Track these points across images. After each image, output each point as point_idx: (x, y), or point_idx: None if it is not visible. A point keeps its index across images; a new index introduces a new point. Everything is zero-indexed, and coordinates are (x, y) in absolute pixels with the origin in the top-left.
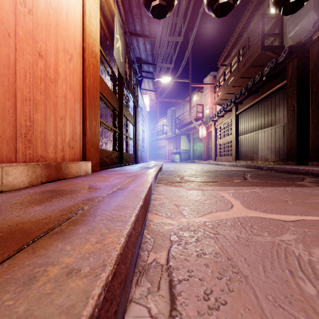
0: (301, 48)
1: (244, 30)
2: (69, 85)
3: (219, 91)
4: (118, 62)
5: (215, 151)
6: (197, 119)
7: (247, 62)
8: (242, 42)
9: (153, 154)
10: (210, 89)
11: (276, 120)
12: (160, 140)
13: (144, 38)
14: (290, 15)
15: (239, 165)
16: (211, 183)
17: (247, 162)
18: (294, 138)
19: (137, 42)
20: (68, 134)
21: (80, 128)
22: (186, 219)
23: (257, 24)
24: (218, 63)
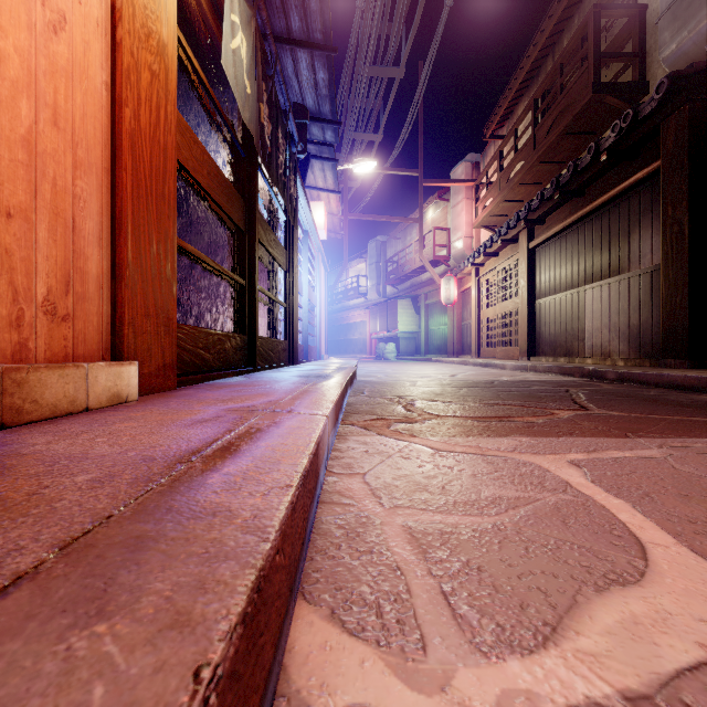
0: (700, 79)
1: (548, 52)
2: (50, 110)
3: (487, 197)
4: (239, 90)
5: (477, 334)
6: (435, 263)
7: (558, 124)
8: (544, 78)
9: (335, 341)
10: (466, 193)
11: (631, 260)
12: (352, 311)
13: (311, 50)
14: (667, 4)
15: (542, 367)
16: (498, 422)
17: (559, 360)
18: (683, 302)
19: (295, 62)
20: (45, 273)
21: (101, 257)
22: (488, 676)
23: (583, 31)
24: (485, 132)
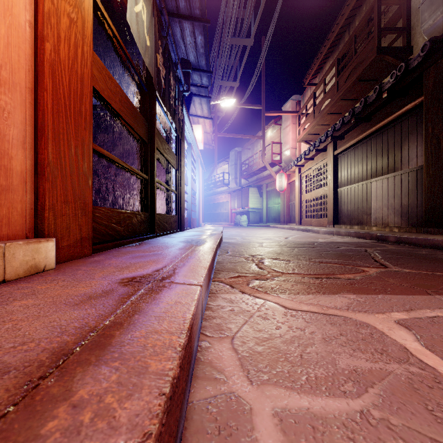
0: None
1: (346, 29)
2: None
3: (306, 122)
4: (141, 42)
5: (300, 210)
6: (272, 164)
7: (353, 74)
8: (344, 45)
9: (209, 214)
10: (292, 120)
11: (403, 162)
12: (219, 195)
13: (192, 21)
14: None
15: (344, 232)
16: (327, 279)
17: (353, 227)
18: (440, 190)
19: (182, 30)
20: None
21: (25, 157)
22: None
23: (370, 14)
24: (305, 81)
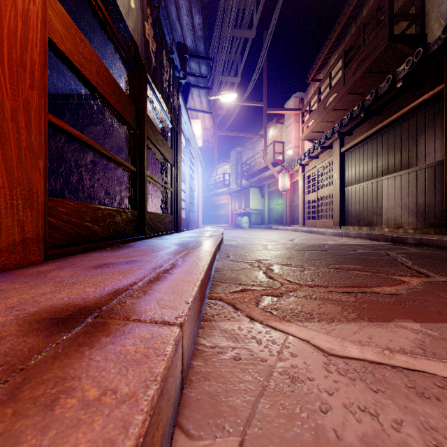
0: None
1: (352, 21)
2: None
3: (310, 120)
4: None
5: (303, 211)
6: (274, 164)
7: (362, 66)
8: (352, 35)
9: (209, 216)
10: (295, 118)
11: (418, 158)
12: (220, 196)
13: None
14: None
15: (354, 234)
16: (363, 295)
17: (362, 228)
18: None
19: (177, 9)
20: None
21: None
22: None
23: (380, 0)
24: (308, 77)
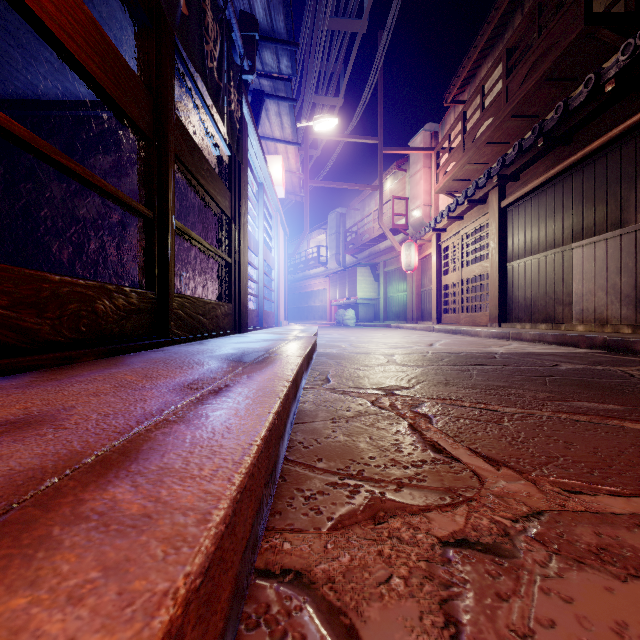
0: None
1: (516, 6)
2: None
3: (449, 161)
4: None
5: (439, 300)
6: (393, 232)
7: (537, 69)
8: (519, 23)
9: (297, 308)
10: (425, 162)
11: (639, 209)
12: (313, 279)
13: None
14: None
15: (530, 335)
16: None
17: (538, 326)
18: None
19: None
20: None
21: None
22: None
23: None
24: (446, 97)
